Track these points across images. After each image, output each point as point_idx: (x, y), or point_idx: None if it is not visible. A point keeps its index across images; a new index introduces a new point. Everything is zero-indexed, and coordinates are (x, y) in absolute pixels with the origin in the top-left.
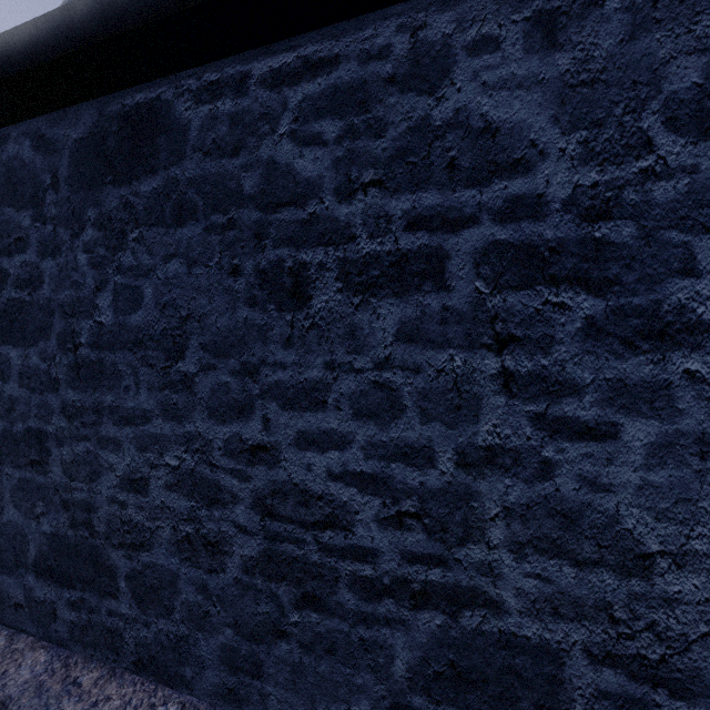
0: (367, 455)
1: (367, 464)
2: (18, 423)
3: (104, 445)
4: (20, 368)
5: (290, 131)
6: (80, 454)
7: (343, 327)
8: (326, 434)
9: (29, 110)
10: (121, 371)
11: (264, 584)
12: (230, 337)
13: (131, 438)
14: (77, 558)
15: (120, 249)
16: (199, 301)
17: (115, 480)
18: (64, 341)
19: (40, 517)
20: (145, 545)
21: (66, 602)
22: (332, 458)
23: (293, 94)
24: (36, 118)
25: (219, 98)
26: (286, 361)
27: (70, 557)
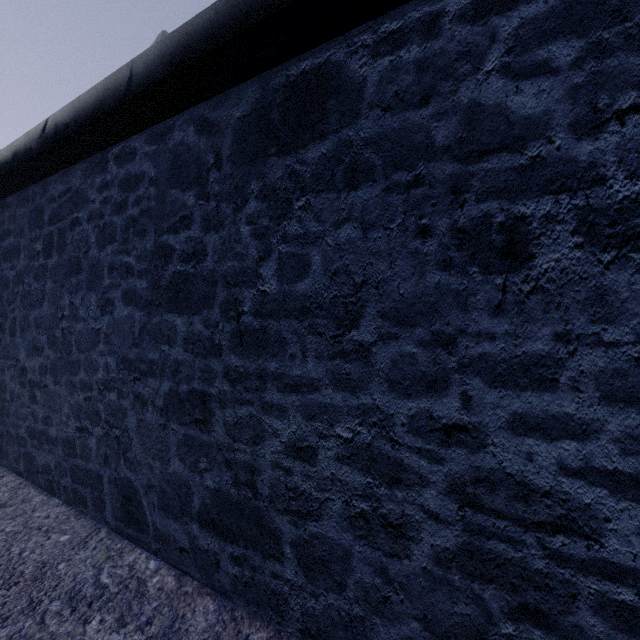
0: (625, 450)
1: (625, 461)
2: (183, 384)
3: (268, 410)
4: (185, 335)
5: (500, 65)
6: (243, 417)
7: (584, 291)
8: (557, 419)
9: (193, 98)
10: (286, 338)
11: (463, 581)
12: (416, 304)
13: (297, 406)
14: (239, 516)
15: (284, 218)
16: (376, 266)
17: (280, 446)
18: (227, 309)
19: (203, 472)
20: (313, 515)
21: (228, 556)
22: (566, 449)
23: (505, 22)
24: (197, 105)
25: (402, 46)
26: (495, 331)
27: (233, 514)
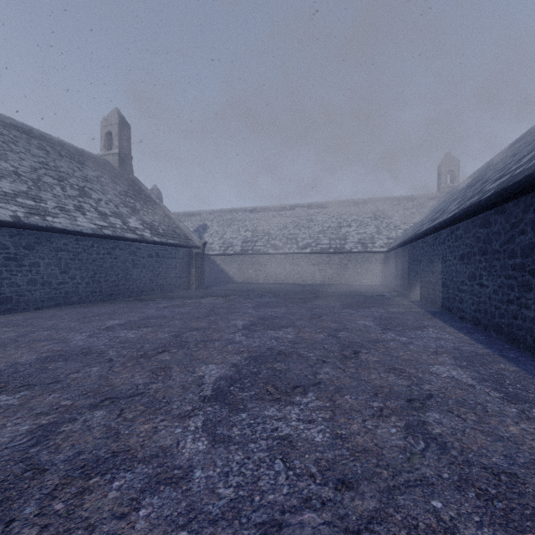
0: None
1: None
2: None
3: None
4: None
5: None
6: None
7: None
8: None
9: None
10: None
11: None
12: None
13: None
14: None
15: None
16: None
17: None
18: None
19: None
20: None
21: None
22: None
23: None
24: None
25: None
26: None
27: None
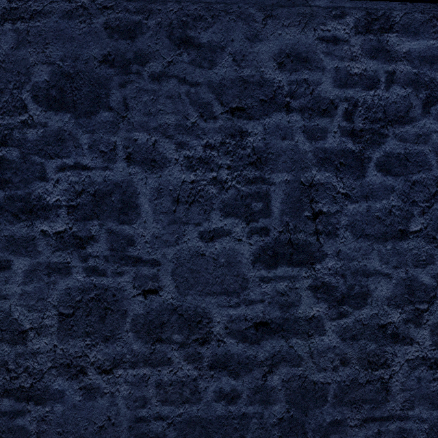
0: None
1: None
2: None
3: None
4: None
5: None
6: None
7: None
8: None
9: None
10: None
11: None
12: None
13: None
14: None
15: None
16: None
17: None
18: None
19: None
20: None
21: None
22: None
23: None
24: None
25: None
26: None
27: None
